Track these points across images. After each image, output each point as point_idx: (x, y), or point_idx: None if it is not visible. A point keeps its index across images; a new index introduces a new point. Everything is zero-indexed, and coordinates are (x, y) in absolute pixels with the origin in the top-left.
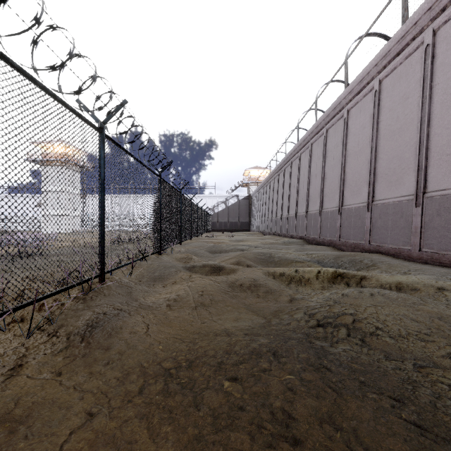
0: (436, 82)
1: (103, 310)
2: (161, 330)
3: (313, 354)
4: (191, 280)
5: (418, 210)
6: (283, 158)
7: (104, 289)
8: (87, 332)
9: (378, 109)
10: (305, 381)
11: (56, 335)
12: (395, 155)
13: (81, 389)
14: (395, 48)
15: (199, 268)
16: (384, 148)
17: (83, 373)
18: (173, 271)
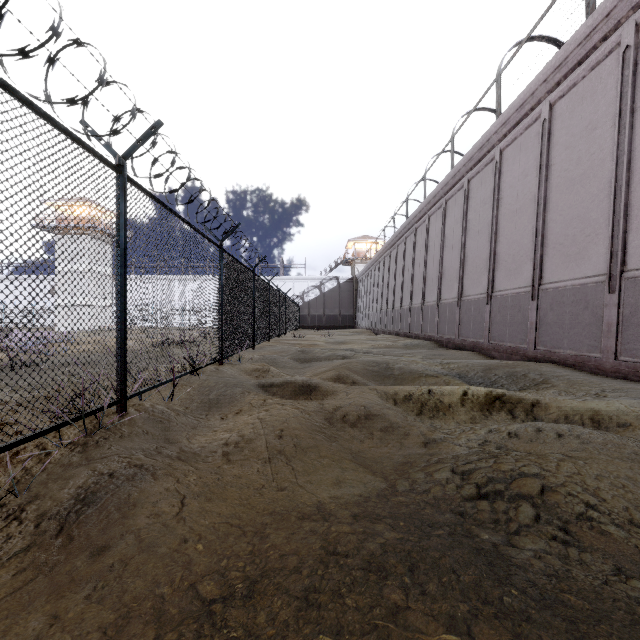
0: None
1: (110, 467)
2: (205, 507)
3: (485, 569)
4: (265, 408)
5: (612, 298)
6: (404, 223)
7: (123, 425)
8: (73, 514)
9: (548, 147)
10: None
11: (19, 519)
12: (575, 215)
13: None
14: (575, 54)
15: (279, 386)
16: (557, 205)
17: (40, 615)
18: (237, 393)
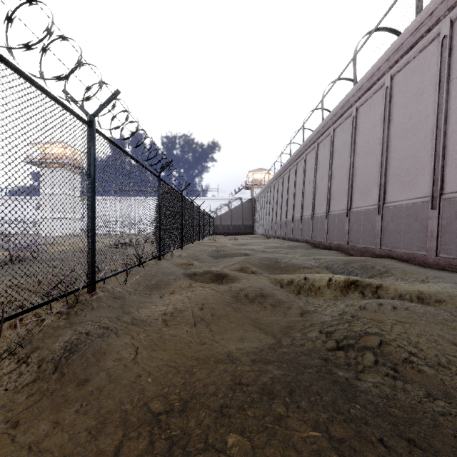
0: (454, 75)
1: (86, 329)
2: (152, 355)
3: (339, 393)
4: (191, 289)
5: (434, 213)
6: (288, 160)
7: (93, 301)
8: (63, 359)
9: (390, 106)
10: (335, 440)
11: (27, 362)
12: (408, 154)
13: (38, 449)
14: (408, 41)
15: (200, 275)
16: (396, 147)
17: (46, 422)
18: (171, 279)
